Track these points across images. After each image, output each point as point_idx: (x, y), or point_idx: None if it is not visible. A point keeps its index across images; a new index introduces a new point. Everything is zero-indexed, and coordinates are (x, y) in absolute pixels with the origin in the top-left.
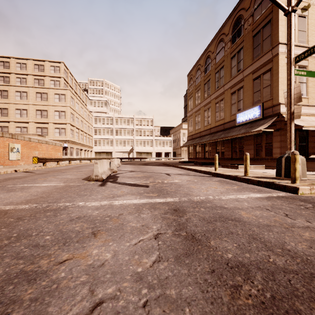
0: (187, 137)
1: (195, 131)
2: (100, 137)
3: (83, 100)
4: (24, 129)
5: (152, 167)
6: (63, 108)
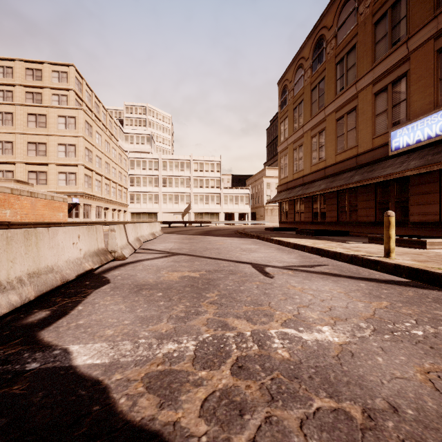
0: (278, 186)
1: (292, 175)
2: (138, 189)
3: (112, 132)
4: (8, 175)
5: (218, 239)
6: (72, 140)
